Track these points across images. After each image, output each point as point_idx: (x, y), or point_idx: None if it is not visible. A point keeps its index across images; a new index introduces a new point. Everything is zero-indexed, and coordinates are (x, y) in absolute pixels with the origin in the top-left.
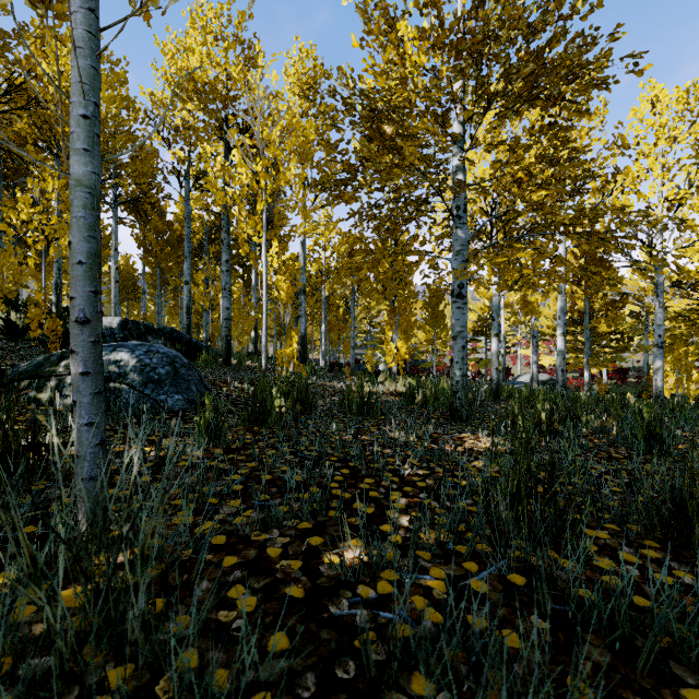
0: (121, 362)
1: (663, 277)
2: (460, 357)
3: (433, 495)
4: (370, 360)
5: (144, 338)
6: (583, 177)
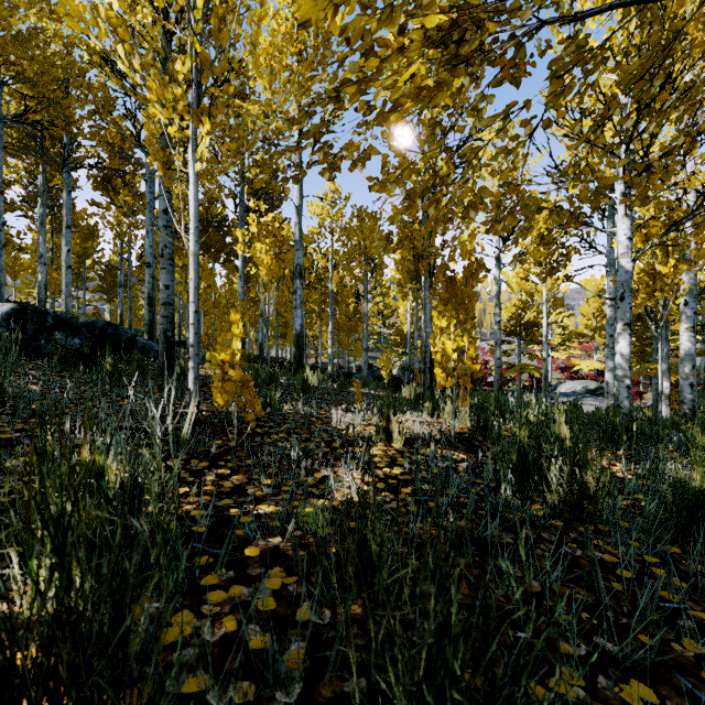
0: None
1: None
2: None
3: None
4: (386, 366)
5: (48, 334)
6: None
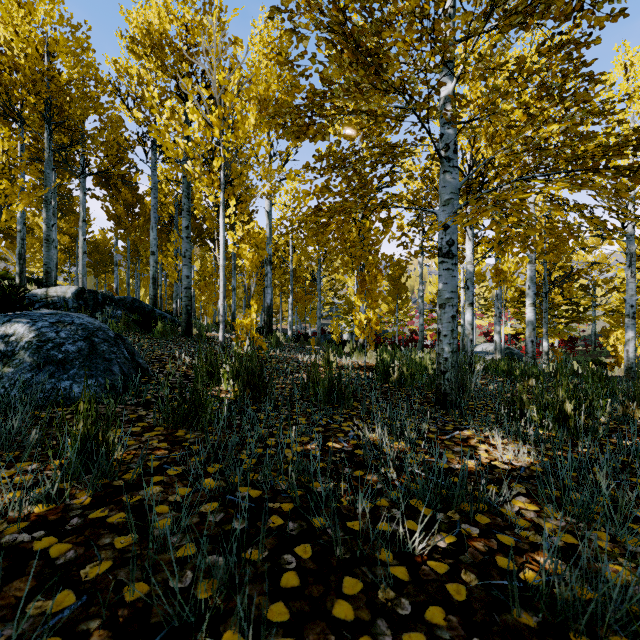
0: (12, 336)
1: (635, 247)
2: (449, 329)
3: (492, 636)
4: (336, 331)
5: (101, 307)
6: (595, 113)
